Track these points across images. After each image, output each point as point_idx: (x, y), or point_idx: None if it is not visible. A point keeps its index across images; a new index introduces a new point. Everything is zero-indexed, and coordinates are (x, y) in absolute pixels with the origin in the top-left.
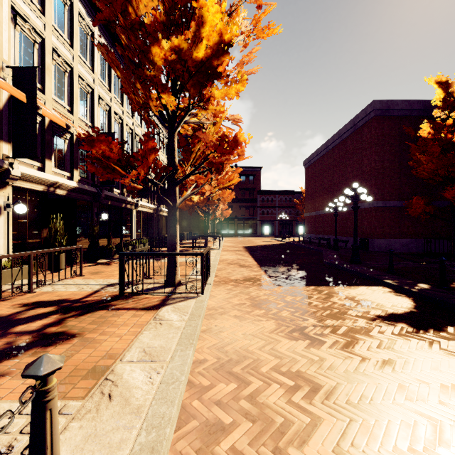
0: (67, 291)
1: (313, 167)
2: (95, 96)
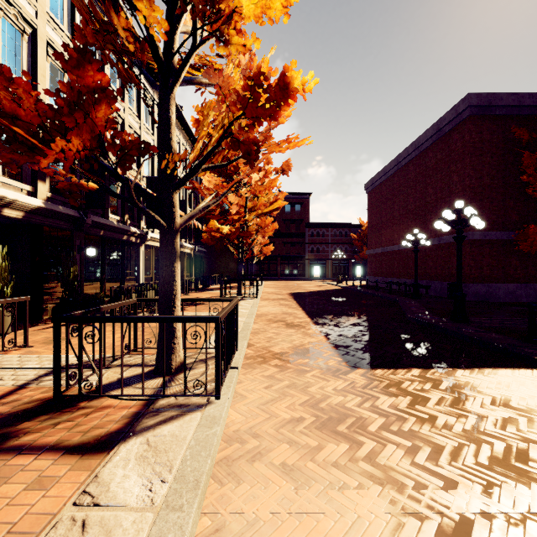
0: None
1: (378, 191)
2: None
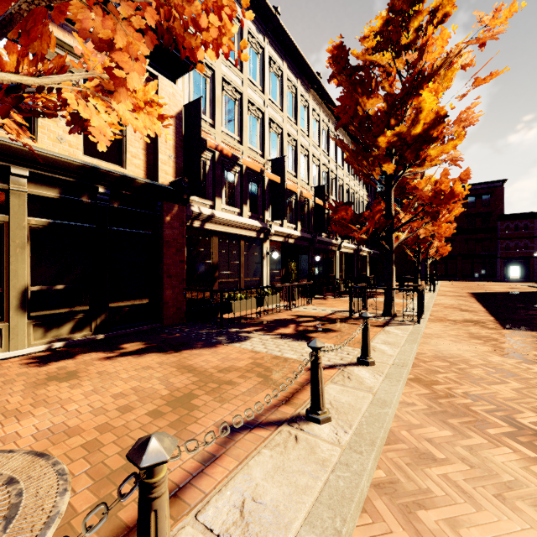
0: (311, 312)
1: None
2: (310, 156)
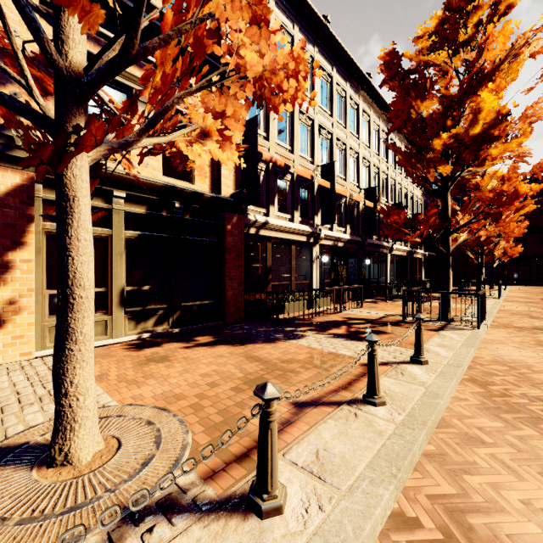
0: (362, 315)
1: None
2: (360, 158)
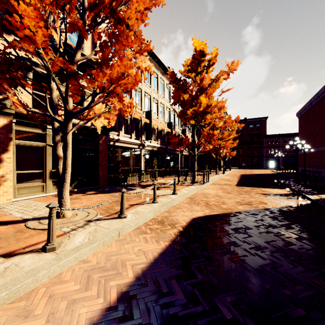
0: (162, 182)
1: (303, 117)
2: (165, 107)
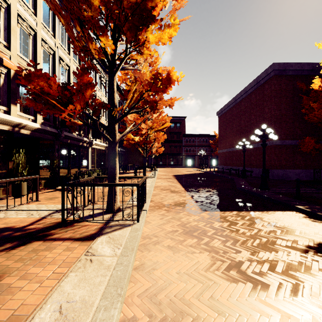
0: (17, 218)
1: (224, 116)
2: (56, 57)
